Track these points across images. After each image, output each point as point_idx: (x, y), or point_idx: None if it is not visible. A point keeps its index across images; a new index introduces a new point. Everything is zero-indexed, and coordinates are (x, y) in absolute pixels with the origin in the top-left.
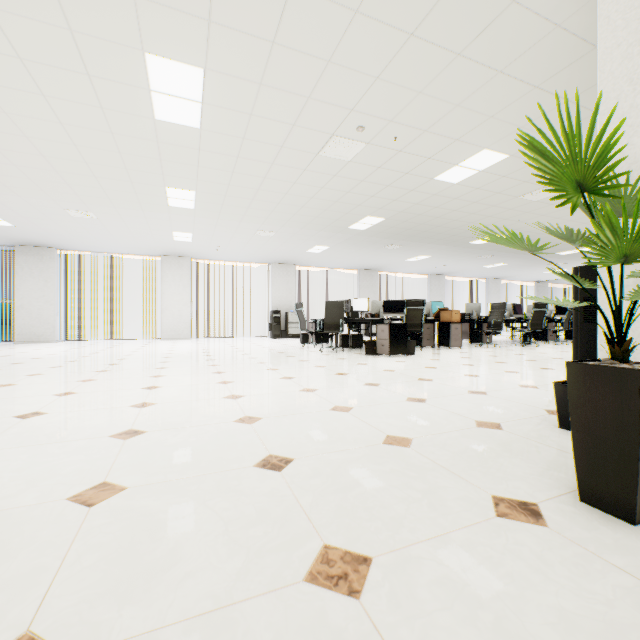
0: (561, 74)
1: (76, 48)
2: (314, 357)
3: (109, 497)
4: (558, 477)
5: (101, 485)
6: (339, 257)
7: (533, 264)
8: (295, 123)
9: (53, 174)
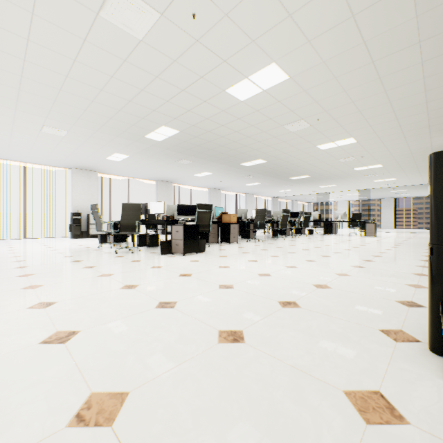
0: None
1: None
2: (105, 261)
3: None
4: None
5: None
6: (139, 167)
7: (275, 185)
8: None
9: None
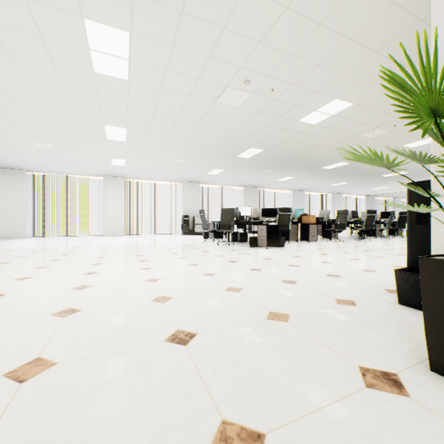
0: (394, 42)
1: (30, 13)
2: (213, 249)
3: (40, 372)
4: (408, 348)
5: (35, 361)
6: (230, 177)
7: (365, 183)
8: (199, 77)
9: (20, 114)
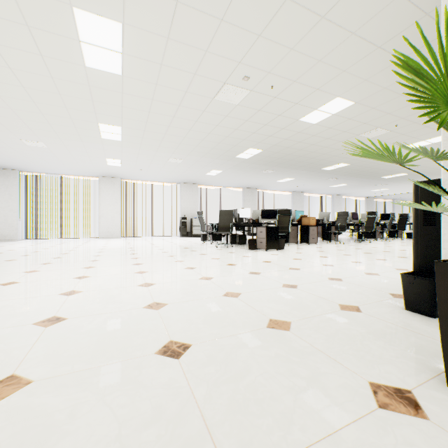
0: (398, 37)
1: (14, 0)
2: (211, 251)
3: (11, 393)
4: (420, 360)
5: (8, 379)
6: (229, 179)
7: (365, 185)
8: (196, 72)
9: (9, 111)
